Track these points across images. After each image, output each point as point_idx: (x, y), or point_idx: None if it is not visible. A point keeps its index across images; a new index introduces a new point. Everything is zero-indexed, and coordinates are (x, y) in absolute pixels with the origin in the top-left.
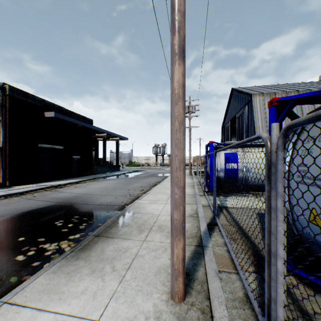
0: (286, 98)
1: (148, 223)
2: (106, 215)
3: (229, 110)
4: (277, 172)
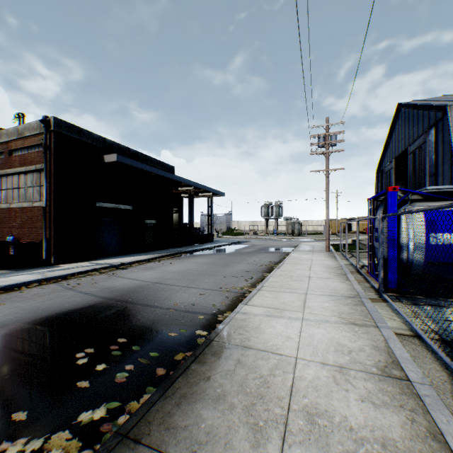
0: None
1: (275, 395)
2: (177, 341)
3: (391, 142)
4: None
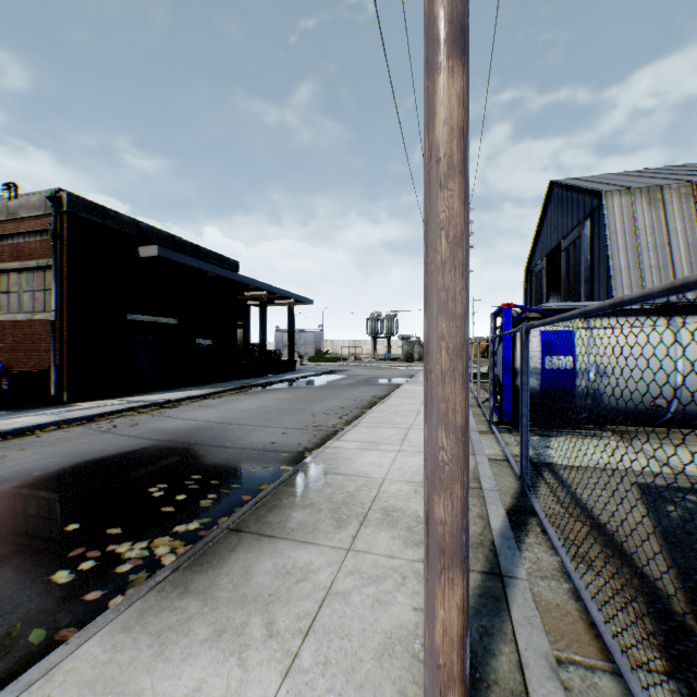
0: None
1: (358, 502)
2: (260, 476)
3: (543, 233)
4: None
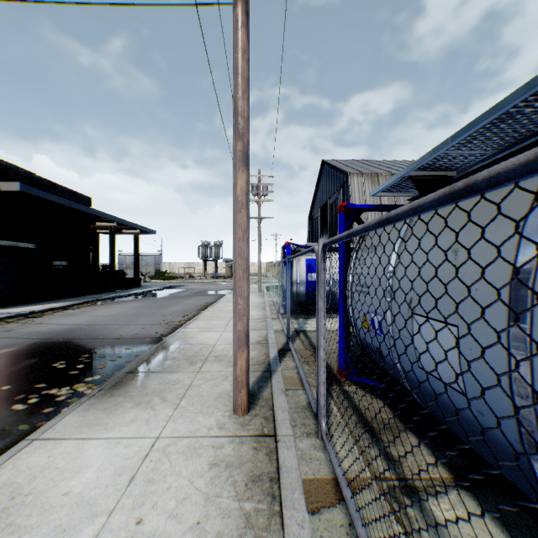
0: (352, 205)
1: (201, 355)
2: (134, 351)
3: (319, 193)
4: (320, 279)
